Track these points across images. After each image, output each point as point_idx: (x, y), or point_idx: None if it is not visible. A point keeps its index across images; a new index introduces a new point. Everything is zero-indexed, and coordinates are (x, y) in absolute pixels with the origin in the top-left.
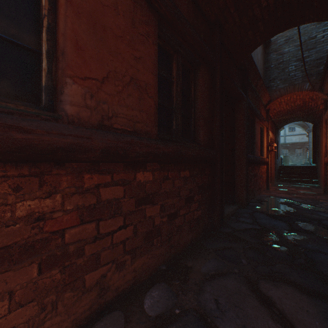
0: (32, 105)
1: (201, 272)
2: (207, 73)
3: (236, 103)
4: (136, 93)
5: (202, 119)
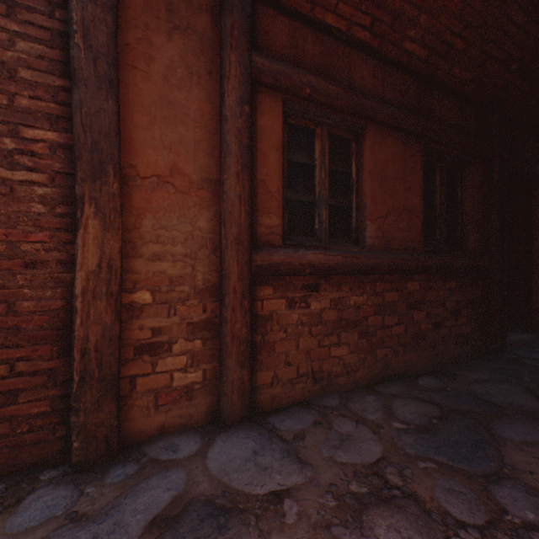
0: (349, 241)
1: (470, 378)
2: (479, 167)
3: (533, 183)
4: (406, 217)
5: (472, 223)
